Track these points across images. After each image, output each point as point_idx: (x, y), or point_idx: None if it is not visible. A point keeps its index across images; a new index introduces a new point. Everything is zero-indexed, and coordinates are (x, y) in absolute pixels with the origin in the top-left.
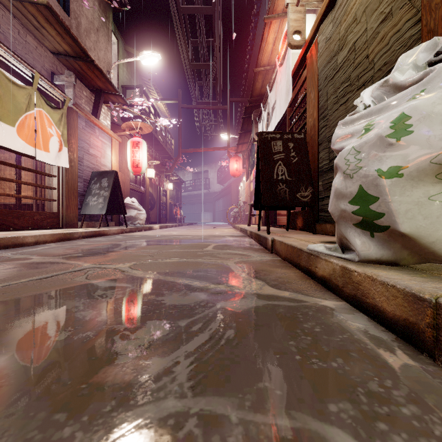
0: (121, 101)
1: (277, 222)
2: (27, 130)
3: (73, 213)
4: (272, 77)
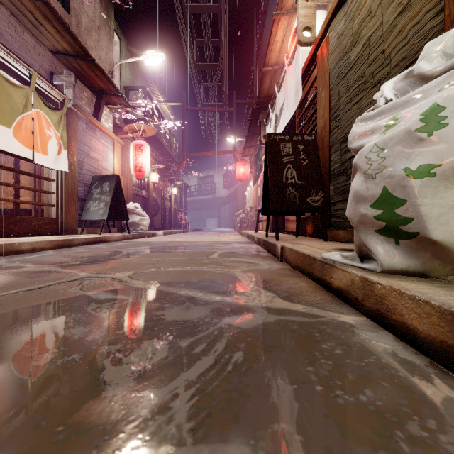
0: (123, 103)
1: (285, 228)
2: (25, 131)
3: (73, 219)
4: (280, 76)
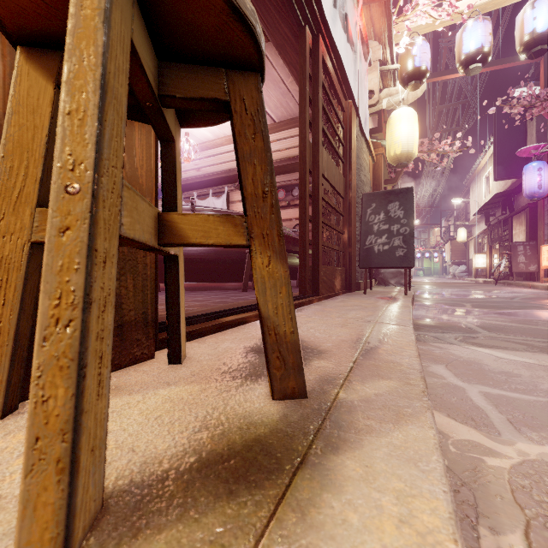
0: None
1: None
2: None
3: None
4: None
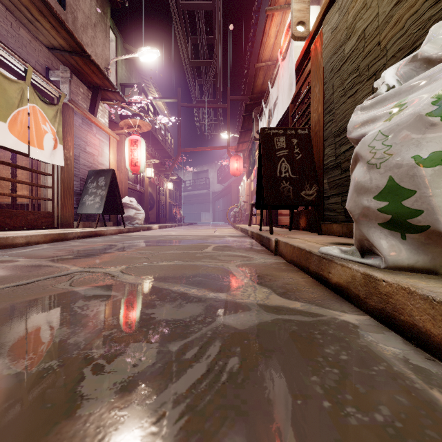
0: (119, 99)
1: (278, 222)
2: (20, 126)
3: (69, 213)
4: (274, 72)
